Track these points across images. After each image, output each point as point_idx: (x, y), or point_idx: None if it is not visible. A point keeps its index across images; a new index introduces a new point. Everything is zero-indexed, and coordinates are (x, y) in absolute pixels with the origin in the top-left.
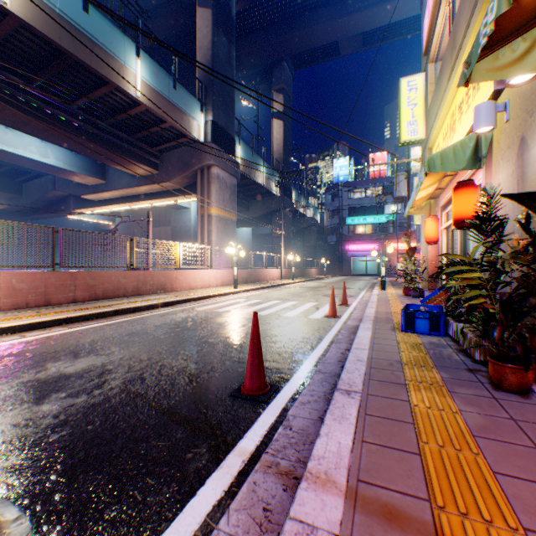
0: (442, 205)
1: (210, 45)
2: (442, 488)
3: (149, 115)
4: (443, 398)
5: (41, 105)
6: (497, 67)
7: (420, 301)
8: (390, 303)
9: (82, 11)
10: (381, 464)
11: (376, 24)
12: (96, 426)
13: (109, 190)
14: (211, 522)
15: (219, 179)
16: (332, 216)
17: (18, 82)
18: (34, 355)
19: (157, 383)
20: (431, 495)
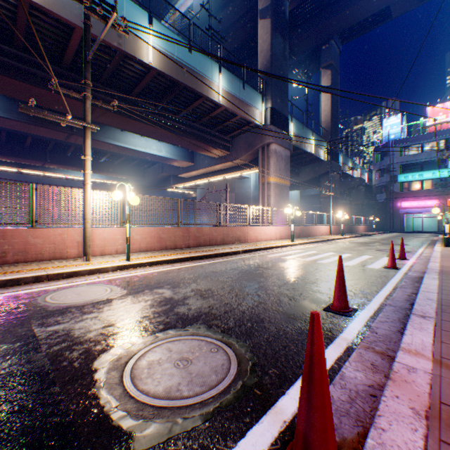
0: None
1: (269, 47)
2: None
3: (225, 113)
4: None
5: (162, 120)
6: None
7: None
8: None
9: (188, 53)
10: None
11: None
12: (247, 314)
13: (195, 170)
14: (339, 362)
15: (276, 153)
16: (380, 174)
17: (152, 108)
18: (187, 276)
19: (268, 298)
20: None
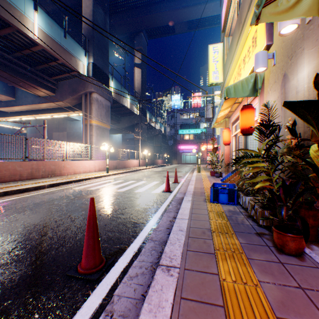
0: (233, 122)
1: (91, 13)
2: None
3: (46, 54)
4: (244, 267)
5: None
6: (277, 12)
7: (221, 180)
8: (203, 181)
9: None
10: None
11: (195, 17)
12: None
13: (18, 105)
14: None
15: (98, 101)
16: (170, 129)
17: None
18: None
19: (0, 265)
20: None
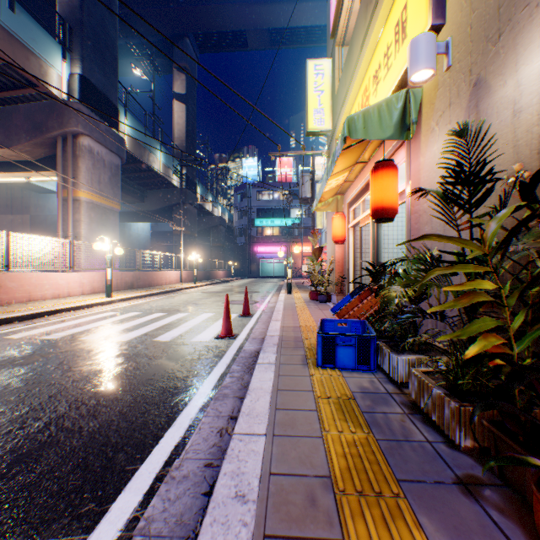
0: (350, 201)
1: None
2: None
3: None
4: None
5: None
6: None
7: (332, 309)
8: (298, 312)
9: None
10: None
11: (283, 23)
12: None
13: None
14: None
15: (93, 154)
16: (241, 216)
17: None
18: None
19: None
20: None
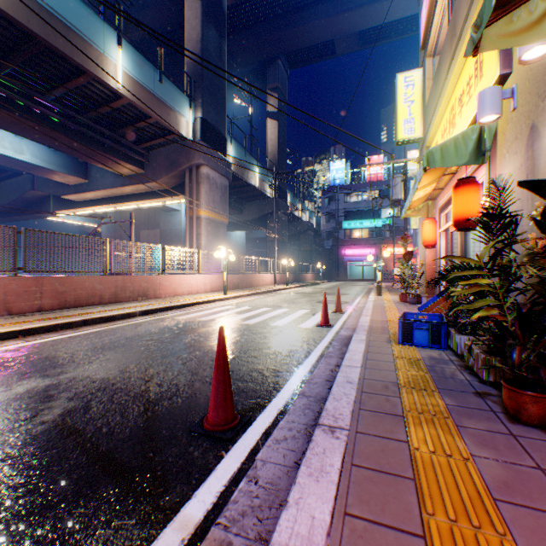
0: (440, 207)
1: (199, 38)
2: None
3: (132, 110)
4: (450, 436)
5: (10, 95)
6: (511, 32)
7: (418, 308)
8: (386, 310)
9: None
10: None
11: (372, 23)
12: None
13: (91, 190)
14: None
15: (209, 179)
16: (328, 220)
17: None
18: None
19: (102, 414)
20: None
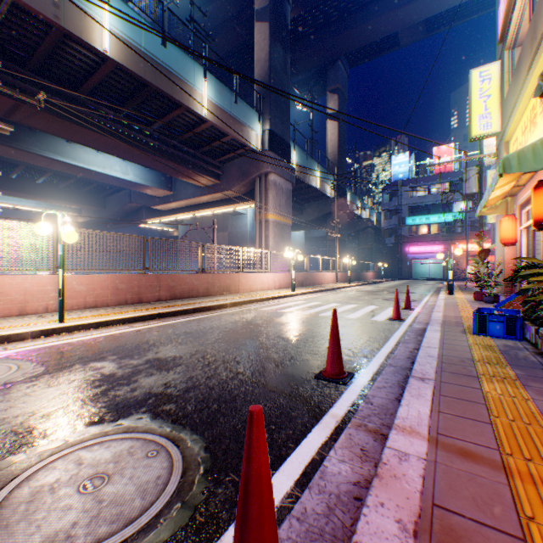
0: (521, 203)
1: (267, 57)
2: (510, 444)
3: (213, 131)
4: (515, 389)
5: (127, 131)
6: None
7: (494, 306)
8: (459, 308)
9: (161, 46)
10: (456, 426)
11: (441, 8)
12: (217, 390)
13: (176, 201)
14: (323, 452)
15: (276, 185)
16: (389, 216)
17: (111, 114)
18: (147, 340)
19: (250, 365)
20: (500, 447)
